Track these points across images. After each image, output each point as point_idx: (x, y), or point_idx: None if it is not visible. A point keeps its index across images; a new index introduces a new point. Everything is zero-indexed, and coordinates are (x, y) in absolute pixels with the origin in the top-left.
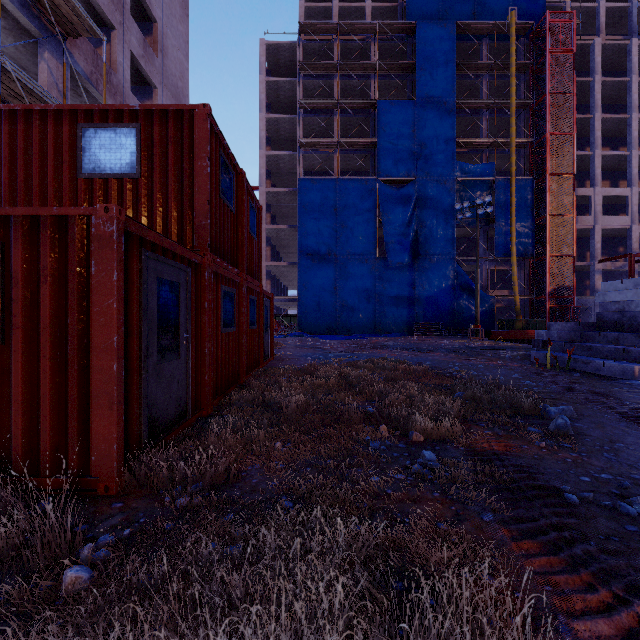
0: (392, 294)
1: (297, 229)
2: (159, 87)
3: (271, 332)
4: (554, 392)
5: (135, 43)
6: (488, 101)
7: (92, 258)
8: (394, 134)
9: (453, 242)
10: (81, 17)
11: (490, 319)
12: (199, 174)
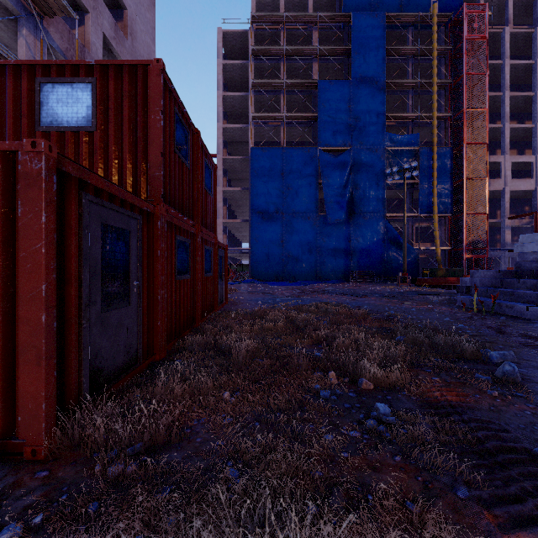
0: (331, 246)
1: (249, 191)
2: None
3: (225, 279)
4: (487, 335)
5: (107, 26)
6: (413, 81)
7: (18, 198)
8: (332, 109)
9: (383, 202)
10: None
11: (415, 268)
12: (153, 127)
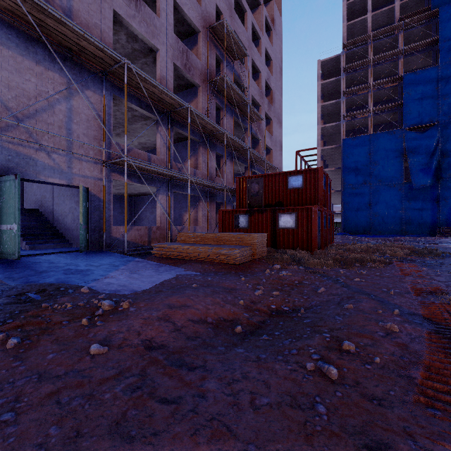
0: (416, 207)
1: (341, 169)
2: (272, 119)
3: (333, 230)
4: None
5: (266, 106)
6: None
7: (313, 214)
8: (418, 95)
9: None
10: (259, 117)
11: None
12: (320, 186)
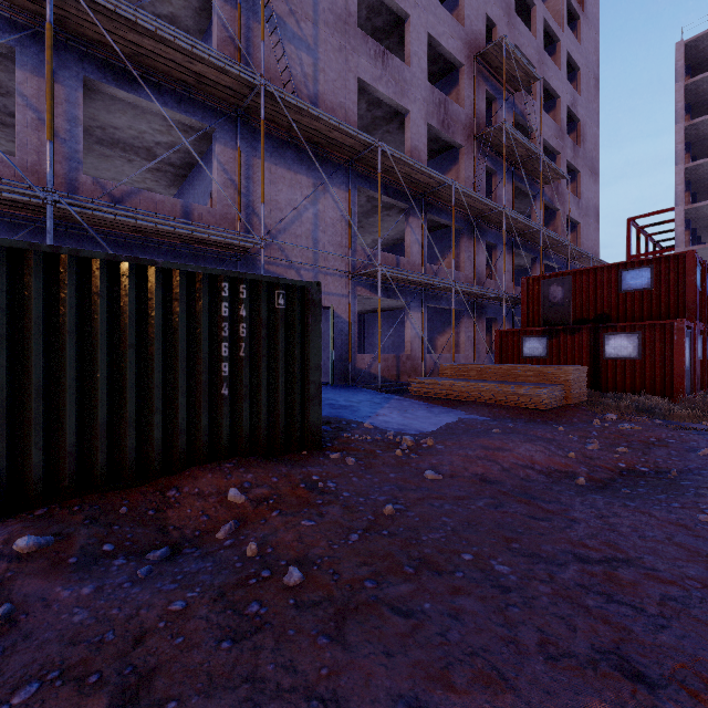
0: None
1: None
2: (581, 170)
3: None
4: None
5: (569, 152)
6: None
7: (675, 335)
8: None
9: None
10: (558, 174)
11: None
12: (689, 283)
